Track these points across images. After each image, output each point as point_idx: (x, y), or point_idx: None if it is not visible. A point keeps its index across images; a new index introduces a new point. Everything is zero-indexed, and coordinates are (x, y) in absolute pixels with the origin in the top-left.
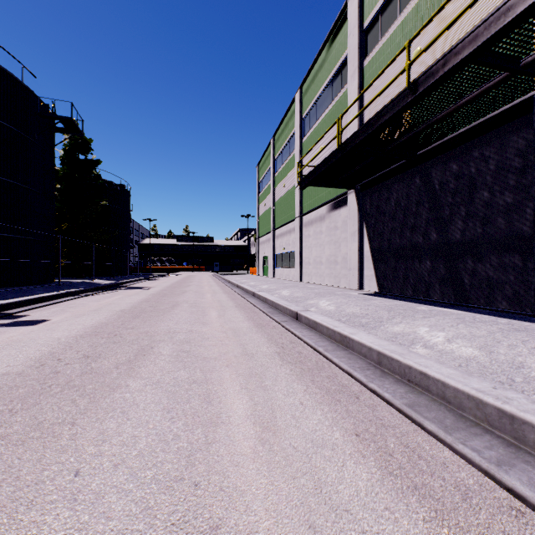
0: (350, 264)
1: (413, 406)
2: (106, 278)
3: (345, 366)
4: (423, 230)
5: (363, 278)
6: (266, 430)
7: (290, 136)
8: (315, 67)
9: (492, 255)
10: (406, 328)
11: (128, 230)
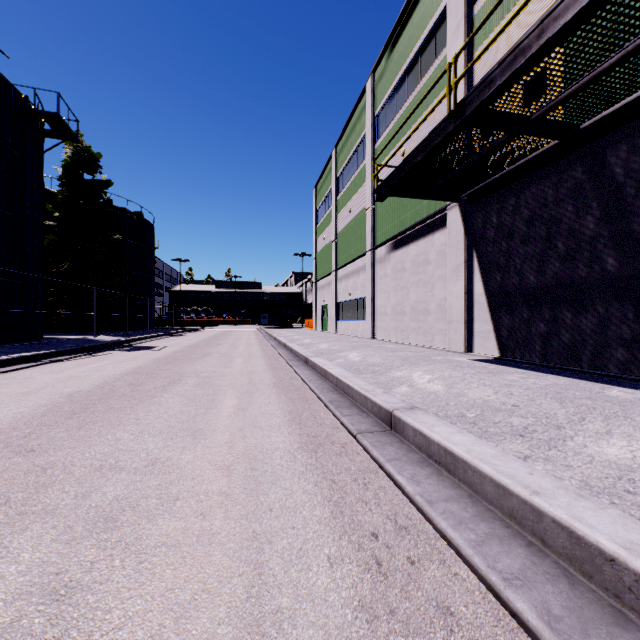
0: (451, 314)
1: None
2: (115, 334)
3: None
4: (590, 255)
5: (472, 335)
6: None
7: (358, 143)
8: (394, 39)
9: None
10: (639, 453)
11: (151, 272)
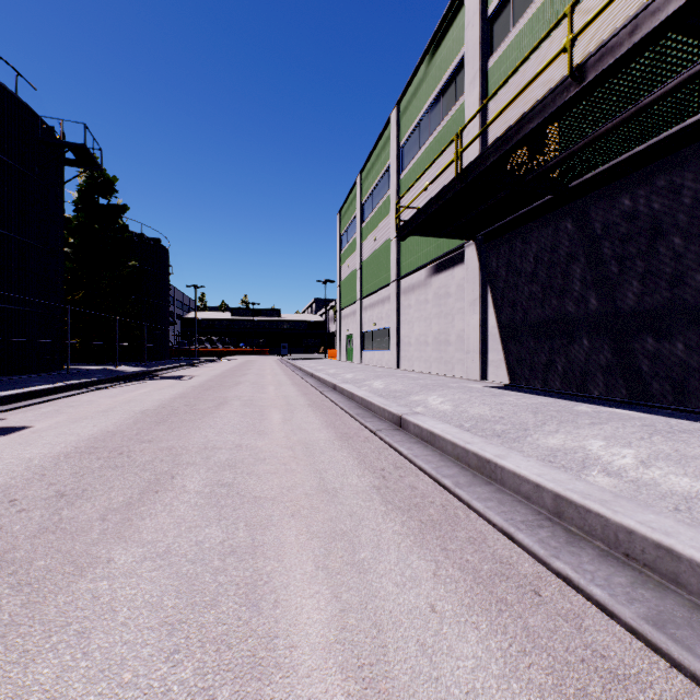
0: (469, 345)
1: (663, 625)
2: (135, 364)
3: (498, 519)
4: (577, 295)
5: (487, 365)
6: (369, 693)
7: (383, 172)
8: (418, 75)
9: (688, 330)
10: (568, 441)
11: (166, 300)
